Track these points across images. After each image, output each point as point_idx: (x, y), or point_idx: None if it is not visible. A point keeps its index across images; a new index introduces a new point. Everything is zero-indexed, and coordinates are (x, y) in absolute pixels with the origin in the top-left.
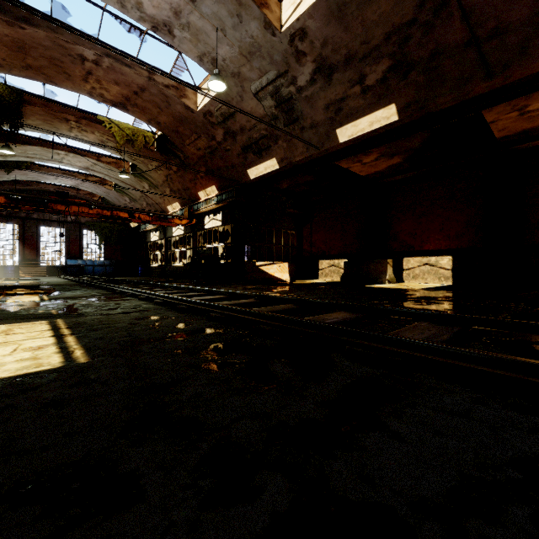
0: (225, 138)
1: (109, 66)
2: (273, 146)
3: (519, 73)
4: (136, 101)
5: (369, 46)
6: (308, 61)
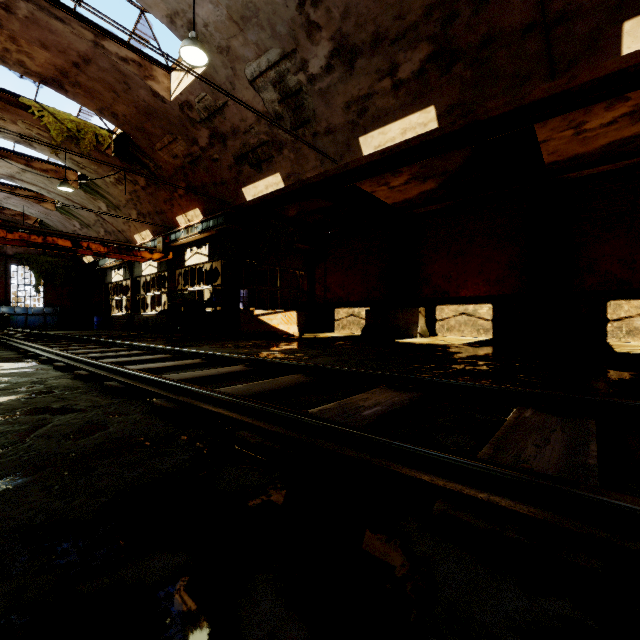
0: (211, 143)
1: (28, 17)
2: (276, 157)
3: (586, 74)
4: (78, 78)
5: (404, 23)
6: (324, 38)
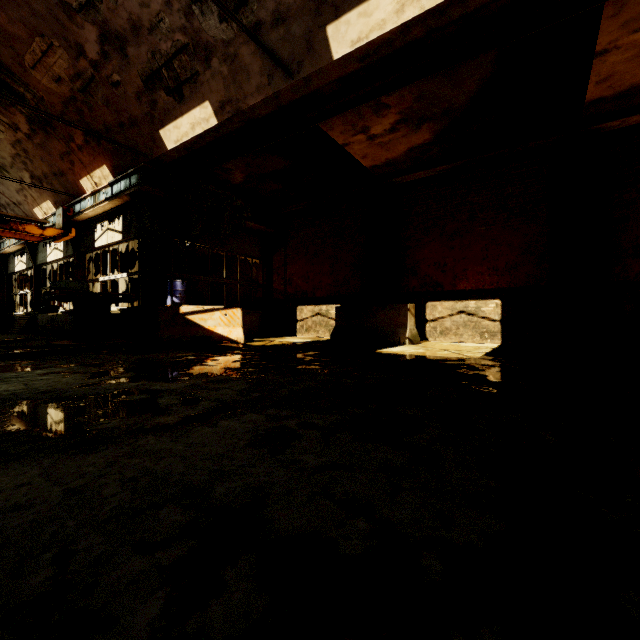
0: (104, 52)
1: None
2: (202, 74)
3: None
4: None
5: None
6: None
